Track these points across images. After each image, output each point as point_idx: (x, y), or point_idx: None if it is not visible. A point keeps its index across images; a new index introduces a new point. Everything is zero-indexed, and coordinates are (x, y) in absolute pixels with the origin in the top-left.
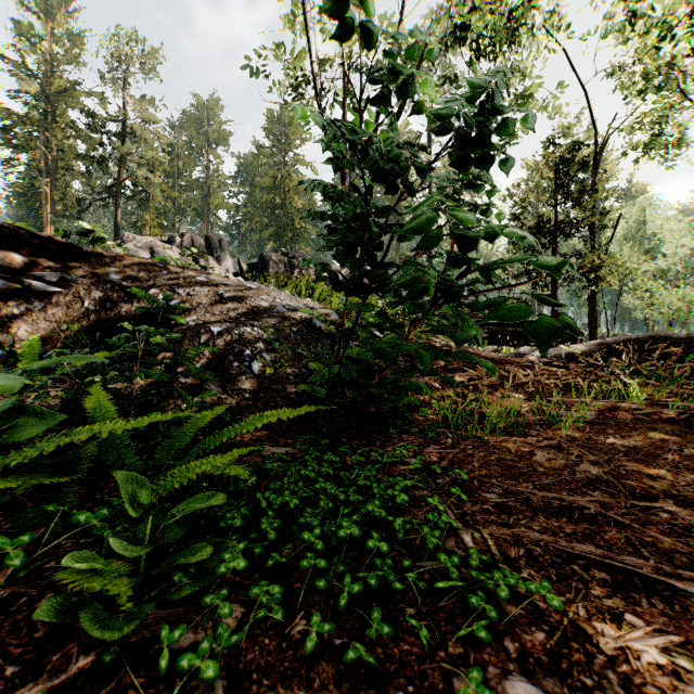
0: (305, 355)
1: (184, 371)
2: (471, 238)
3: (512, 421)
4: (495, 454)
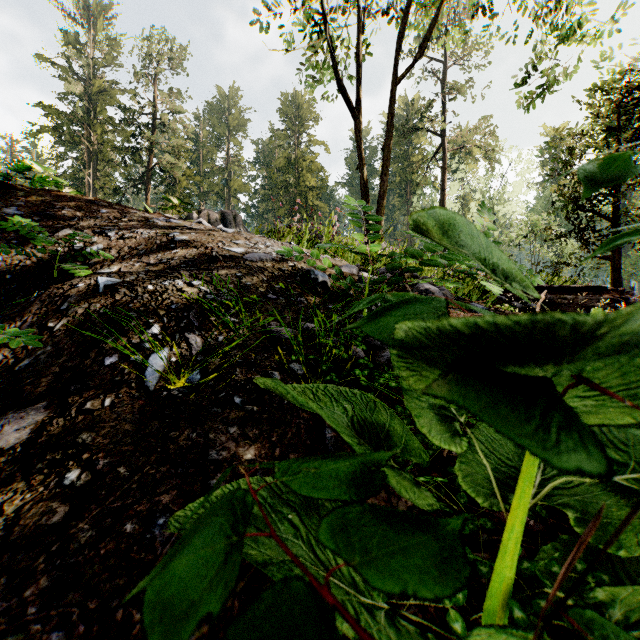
0: (286, 335)
1: None
2: None
3: None
4: None
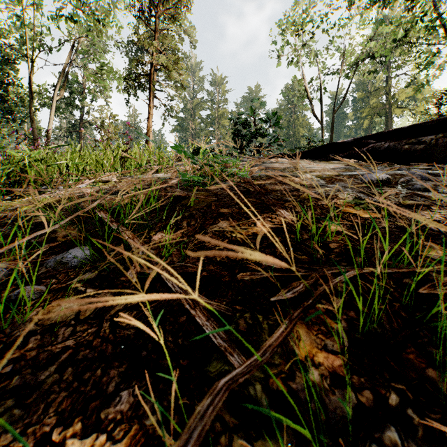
0: None
1: None
2: None
3: None
4: None
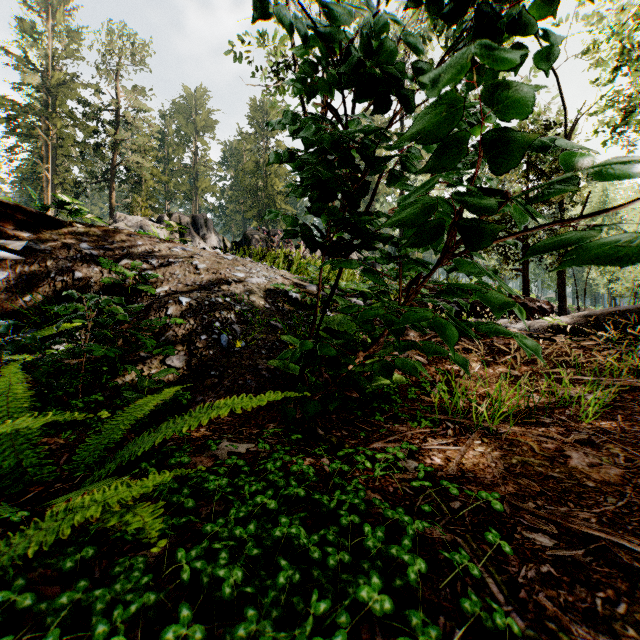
0: (279, 327)
1: (142, 345)
2: (515, 145)
3: (515, 403)
4: (516, 456)
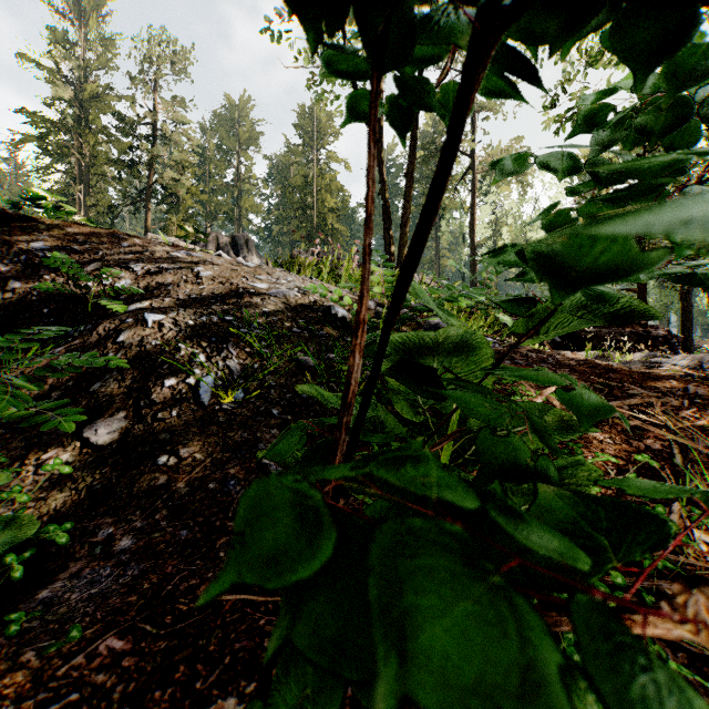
0: (311, 364)
1: None
2: None
3: None
4: None
